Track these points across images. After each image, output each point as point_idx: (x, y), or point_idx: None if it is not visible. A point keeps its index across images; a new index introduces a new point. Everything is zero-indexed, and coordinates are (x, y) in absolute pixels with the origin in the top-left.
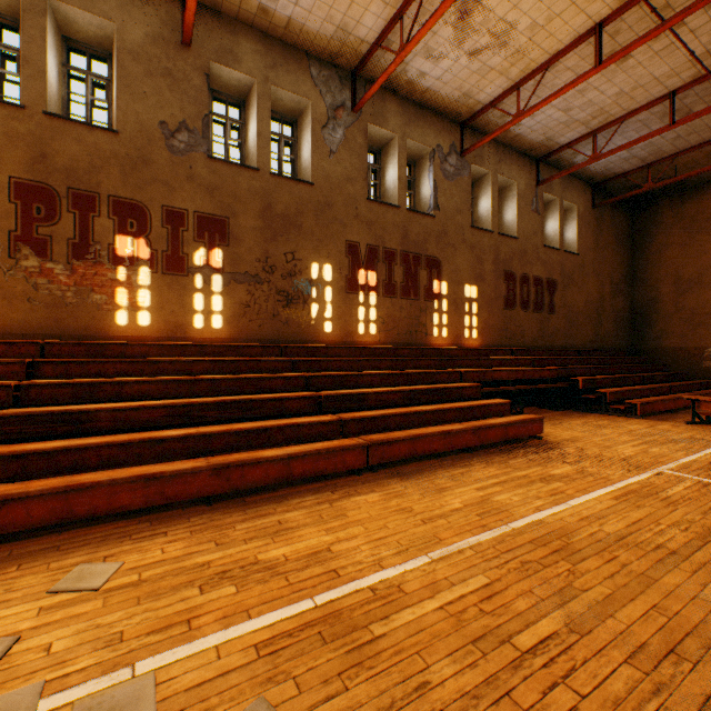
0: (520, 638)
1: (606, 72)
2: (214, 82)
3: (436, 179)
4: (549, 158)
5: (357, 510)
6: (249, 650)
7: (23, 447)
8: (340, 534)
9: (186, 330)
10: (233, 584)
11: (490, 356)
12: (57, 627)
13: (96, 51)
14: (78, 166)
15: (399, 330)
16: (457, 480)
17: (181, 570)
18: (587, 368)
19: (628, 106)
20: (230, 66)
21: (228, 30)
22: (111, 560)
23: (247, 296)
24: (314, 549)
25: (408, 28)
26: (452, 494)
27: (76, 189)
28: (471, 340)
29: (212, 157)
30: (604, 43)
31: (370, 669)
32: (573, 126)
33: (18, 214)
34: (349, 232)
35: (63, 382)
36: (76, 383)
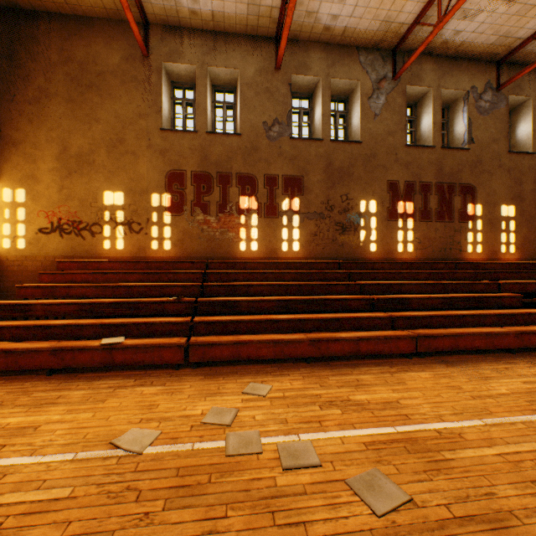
0: None
1: None
2: (293, 87)
3: (469, 117)
4: None
5: (413, 381)
6: (360, 444)
7: (212, 318)
8: (403, 394)
9: (277, 252)
10: (338, 409)
11: (530, 269)
12: (253, 409)
13: (228, 89)
14: (221, 159)
15: (433, 248)
16: (500, 373)
17: (305, 395)
18: None
19: None
20: (304, 74)
21: (302, 50)
22: (265, 383)
23: (314, 228)
24: (387, 400)
25: (444, 1)
26: (497, 383)
27: (220, 172)
28: (508, 255)
29: (293, 137)
30: None
31: (446, 474)
32: None
33: (194, 191)
34: (389, 174)
35: (221, 284)
36: (227, 285)
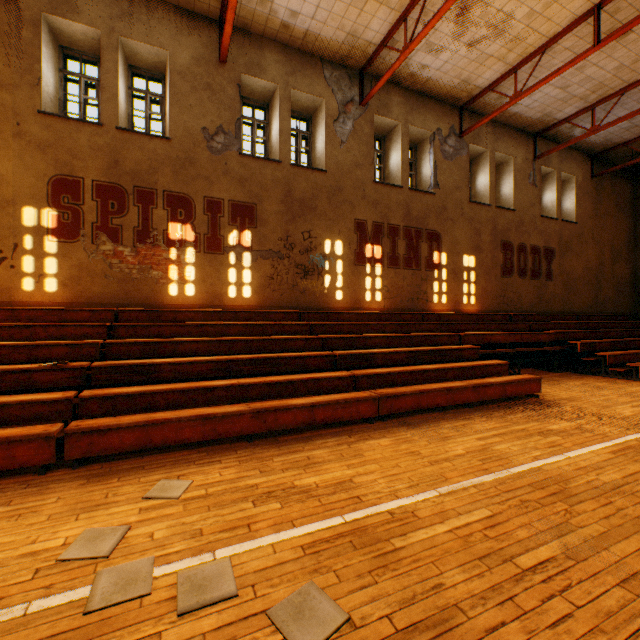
0: (521, 559)
1: (605, 49)
2: (244, 91)
3: (435, 160)
4: (546, 133)
5: (371, 451)
6: (297, 549)
7: (113, 390)
8: (359, 470)
9: (222, 299)
10: (278, 502)
11: (488, 320)
12: (154, 522)
13: (153, 74)
14: (141, 168)
15: (402, 297)
16: (459, 430)
17: (236, 489)
18: (585, 332)
19: (628, 78)
20: (257, 76)
21: (255, 46)
22: (183, 478)
23: (271, 269)
24: (339, 479)
25: (411, 28)
26: (455, 442)
27: (139, 187)
28: (469, 306)
29: (243, 154)
30: (603, 22)
31: (394, 570)
32: (571, 101)
33: (98, 209)
34: (357, 212)
35: (135, 341)
36: (143, 342)
